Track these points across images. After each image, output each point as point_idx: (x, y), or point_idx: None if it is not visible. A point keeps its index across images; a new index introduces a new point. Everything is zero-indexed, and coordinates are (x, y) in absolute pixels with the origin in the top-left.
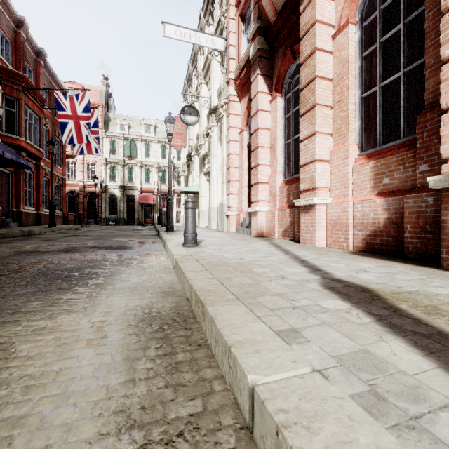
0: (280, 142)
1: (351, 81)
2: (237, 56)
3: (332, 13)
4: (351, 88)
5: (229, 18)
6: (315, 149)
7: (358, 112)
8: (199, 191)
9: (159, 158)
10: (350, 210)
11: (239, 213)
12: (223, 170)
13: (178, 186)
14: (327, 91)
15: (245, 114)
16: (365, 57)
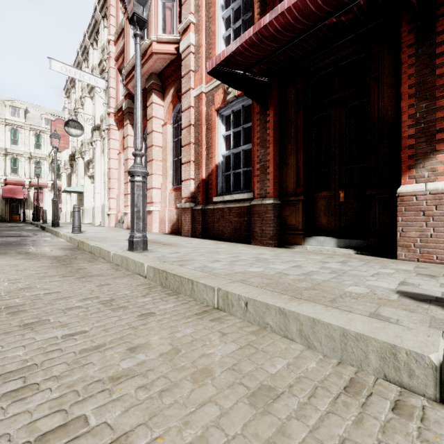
0: None
1: (169, 151)
2: (116, 97)
3: (162, 113)
4: (169, 155)
5: (109, 66)
6: (152, 182)
7: (172, 167)
8: (84, 192)
9: (32, 147)
10: (166, 214)
11: (118, 213)
12: (105, 180)
13: (58, 180)
14: (159, 153)
15: (122, 142)
16: (175, 141)
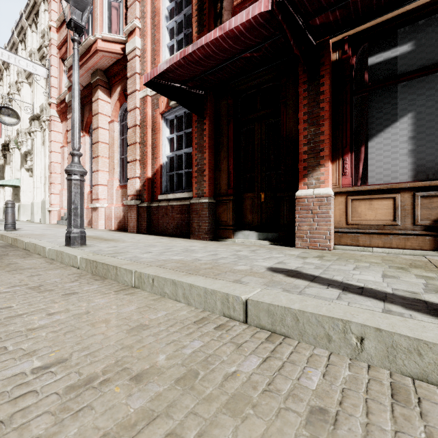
0: (88, 165)
1: (116, 149)
2: (59, 87)
3: (109, 110)
4: (115, 152)
5: (51, 54)
6: (98, 179)
7: (119, 164)
8: (20, 186)
9: None
10: (113, 211)
11: (60, 209)
12: (45, 174)
13: None
14: (106, 150)
15: (66, 135)
16: (122, 139)
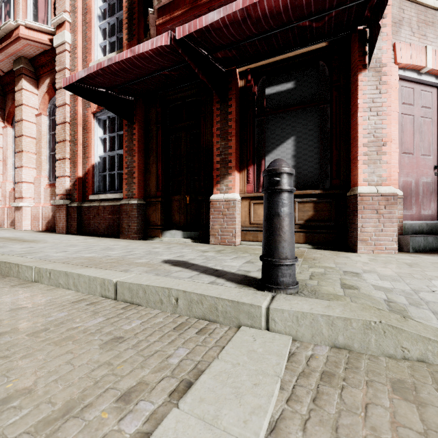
0: (12, 159)
1: (44, 144)
2: None
3: (36, 102)
4: (44, 148)
5: None
6: (22, 176)
7: (48, 161)
8: None
9: None
10: (40, 211)
11: None
12: None
13: None
14: (32, 144)
15: None
16: (52, 134)
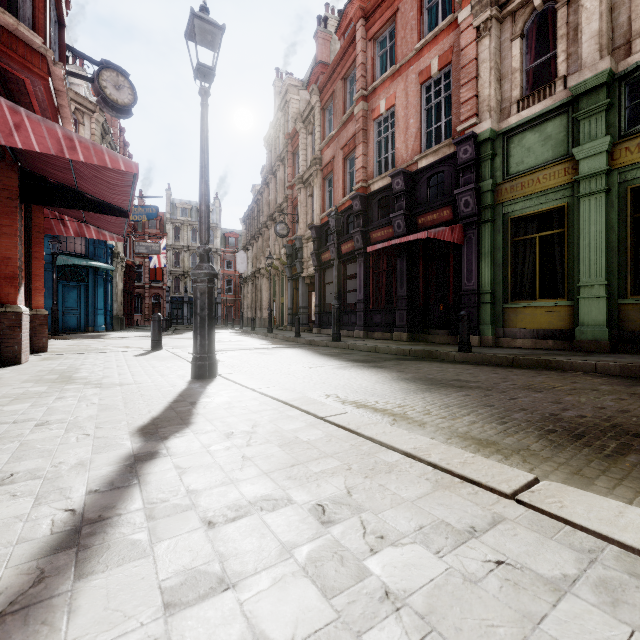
0: None
1: None
2: None
3: None
4: None
5: None
6: None
7: None
8: None
9: None
10: None
11: None
12: None
13: None
14: None
15: None
16: None
